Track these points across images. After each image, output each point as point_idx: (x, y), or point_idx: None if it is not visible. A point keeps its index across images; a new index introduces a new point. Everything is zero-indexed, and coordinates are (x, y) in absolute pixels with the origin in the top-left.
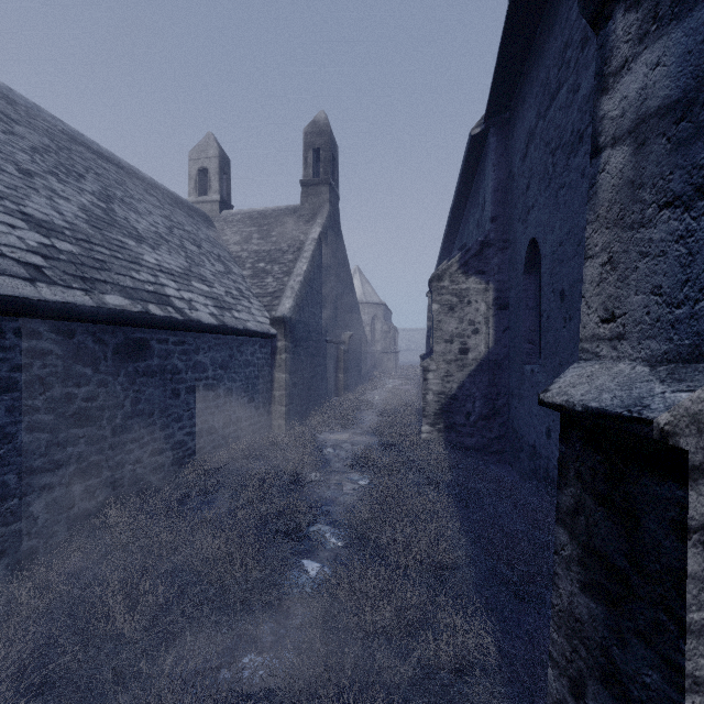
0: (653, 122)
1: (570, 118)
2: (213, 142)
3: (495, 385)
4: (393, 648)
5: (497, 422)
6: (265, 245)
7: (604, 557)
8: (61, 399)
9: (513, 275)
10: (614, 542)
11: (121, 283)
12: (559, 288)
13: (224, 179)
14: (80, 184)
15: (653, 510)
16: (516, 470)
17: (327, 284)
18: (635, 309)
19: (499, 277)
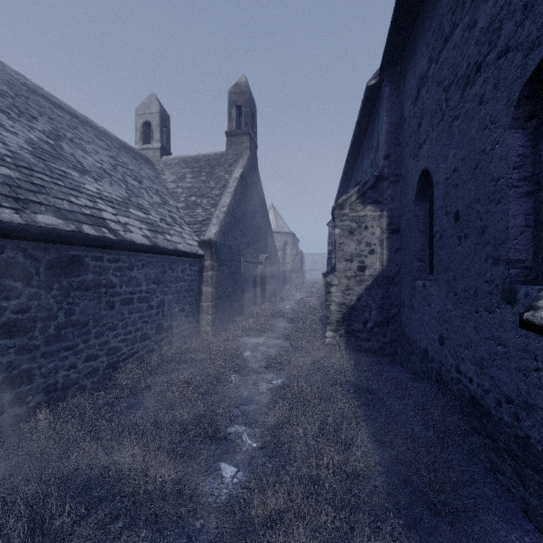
0: None
1: (465, 53)
2: (155, 101)
3: (388, 297)
4: None
5: (390, 329)
6: (196, 183)
7: None
8: None
9: (404, 203)
10: None
11: (57, 205)
12: (453, 210)
13: (164, 131)
14: (31, 123)
15: None
16: (407, 370)
17: (247, 215)
18: None
19: (392, 206)
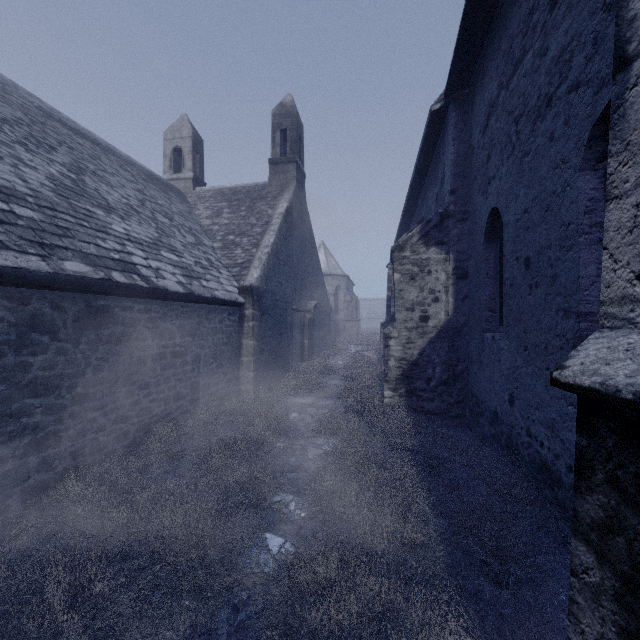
0: None
1: (536, 83)
2: (187, 123)
3: (455, 352)
4: None
5: (457, 388)
6: (235, 219)
7: None
8: (14, 368)
9: (472, 245)
10: None
11: (84, 250)
12: (523, 256)
13: (198, 158)
14: (51, 155)
15: None
16: (476, 434)
17: (293, 256)
18: None
19: (459, 248)
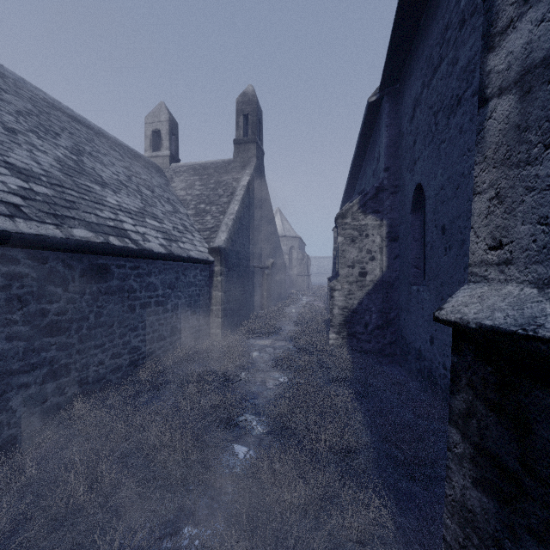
0: (539, 72)
1: (450, 85)
2: (165, 109)
3: (388, 301)
4: (307, 522)
5: (389, 331)
6: (205, 191)
7: (496, 458)
8: (35, 314)
9: (402, 214)
10: (505, 446)
11: (87, 219)
12: (440, 224)
13: (173, 139)
14: (56, 140)
15: (546, 420)
16: (405, 369)
17: (254, 221)
18: (522, 237)
19: (391, 215)
